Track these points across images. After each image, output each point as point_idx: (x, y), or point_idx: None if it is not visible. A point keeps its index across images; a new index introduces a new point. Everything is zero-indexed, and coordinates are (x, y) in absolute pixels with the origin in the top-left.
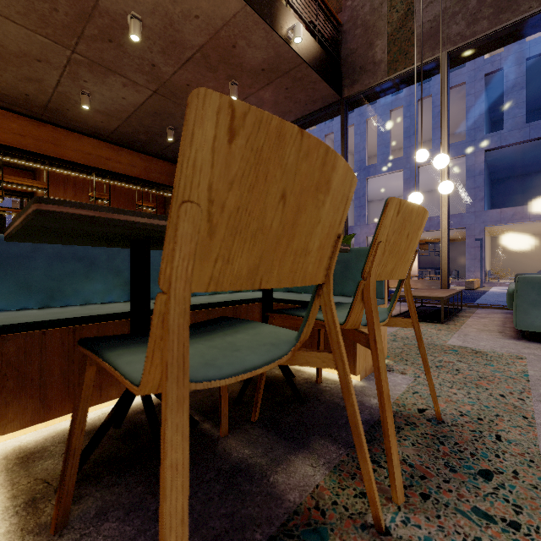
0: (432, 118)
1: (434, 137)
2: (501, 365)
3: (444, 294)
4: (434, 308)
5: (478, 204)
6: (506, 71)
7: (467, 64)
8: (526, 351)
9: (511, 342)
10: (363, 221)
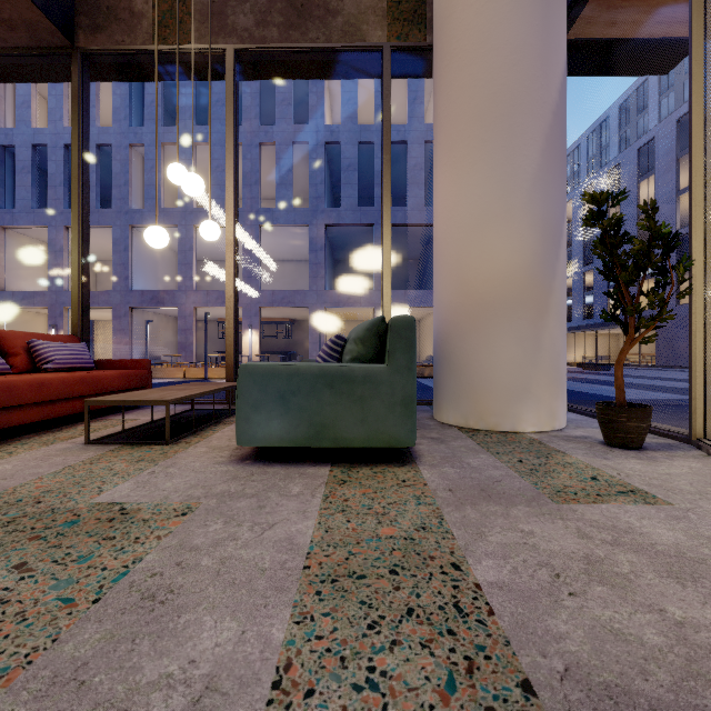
0: (276, 171)
1: (278, 195)
2: (112, 551)
3: (188, 393)
4: (208, 411)
5: (320, 282)
6: (343, 147)
7: (310, 123)
8: (220, 488)
9: (224, 470)
10: (191, 285)
